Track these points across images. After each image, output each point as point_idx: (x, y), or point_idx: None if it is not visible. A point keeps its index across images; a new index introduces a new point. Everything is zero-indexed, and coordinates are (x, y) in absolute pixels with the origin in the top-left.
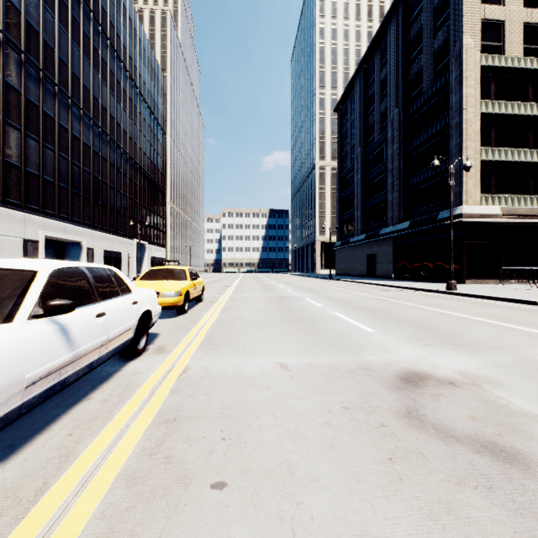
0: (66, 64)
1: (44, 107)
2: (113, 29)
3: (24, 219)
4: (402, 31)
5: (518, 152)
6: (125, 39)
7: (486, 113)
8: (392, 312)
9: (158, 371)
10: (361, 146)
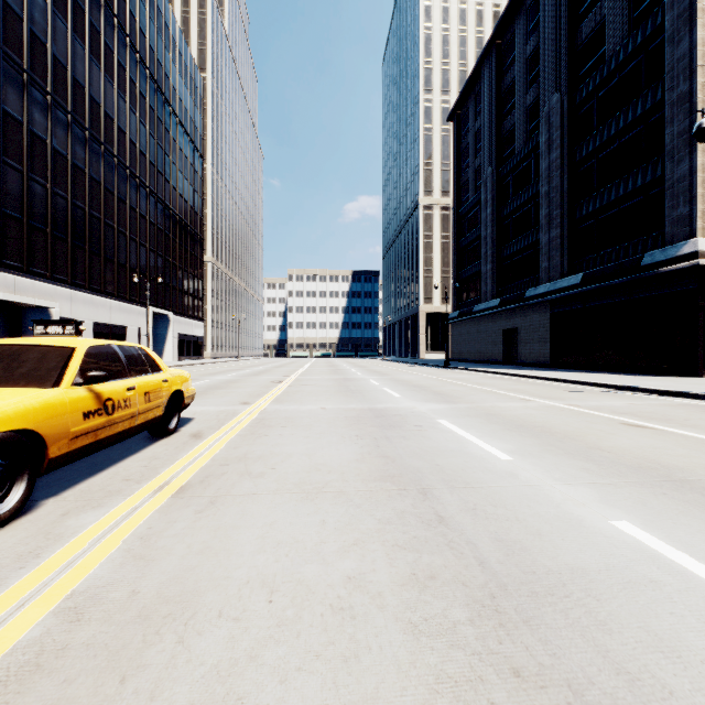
0: (19, 15)
1: None
2: None
3: None
4: None
5: None
6: (134, 4)
7: None
8: None
9: None
10: (491, 165)
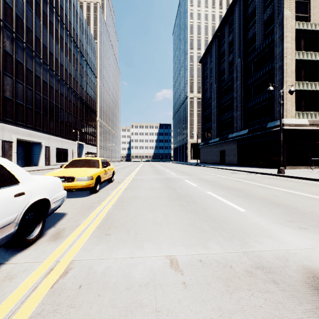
0: (31, 30)
1: (16, 56)
2: (62, 10)
3: (2, 127)
4: (243, 10)
5: (318, 84)
6: (70, 17)
7: (298, 59)
8: (250, 191)
9: (35, 272)
10: (216, 83)
